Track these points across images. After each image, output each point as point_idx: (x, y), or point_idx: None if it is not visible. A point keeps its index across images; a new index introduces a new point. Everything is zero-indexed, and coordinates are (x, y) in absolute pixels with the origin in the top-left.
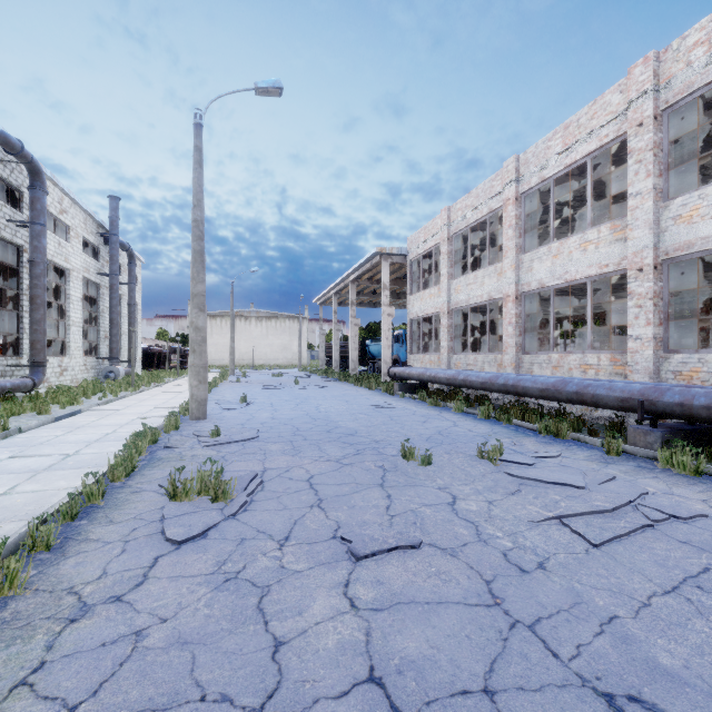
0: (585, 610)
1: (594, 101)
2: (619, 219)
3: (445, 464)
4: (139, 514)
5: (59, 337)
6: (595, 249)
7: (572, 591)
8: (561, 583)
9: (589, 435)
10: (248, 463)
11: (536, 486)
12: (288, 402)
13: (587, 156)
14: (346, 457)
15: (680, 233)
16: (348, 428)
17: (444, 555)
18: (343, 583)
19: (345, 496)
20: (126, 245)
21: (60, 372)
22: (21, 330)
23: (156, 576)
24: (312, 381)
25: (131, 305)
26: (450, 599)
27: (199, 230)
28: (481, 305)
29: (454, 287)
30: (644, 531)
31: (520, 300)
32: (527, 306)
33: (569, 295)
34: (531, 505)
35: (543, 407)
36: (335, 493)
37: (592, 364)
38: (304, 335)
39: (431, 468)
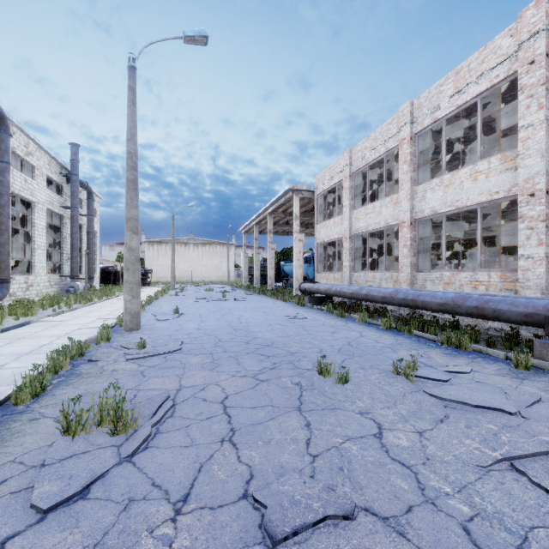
0: None
1: (485, 47)
2: (509, 150)
3: (362, 381)
4: (21, 455)
5: (26, 258)
6: (486, 178)
7: None
8: None
9: (487, 346)
10: (165, 379)
11: (462, 410)
12: (215, 313)
13: (478, 96)
14: (263, 372)
15: None
16: (265, 339)
17: (388, 533)
18: None
19: (260, 425)
20: (85, 183)
21: (26, 287)
22: None
23: None
24: (236, 294)
25: (90, 233)
26: None
27: (133, 161)
28: (376, 231)
29: (355, 216)
30: None
31: (414, 226)
32: (420, 231)
33: (452, 222)
34: (467, 439)
35: (438, 319)
36: (249, 420)
37: (482, 281)
38: (231, 258)
39: (348, 387)
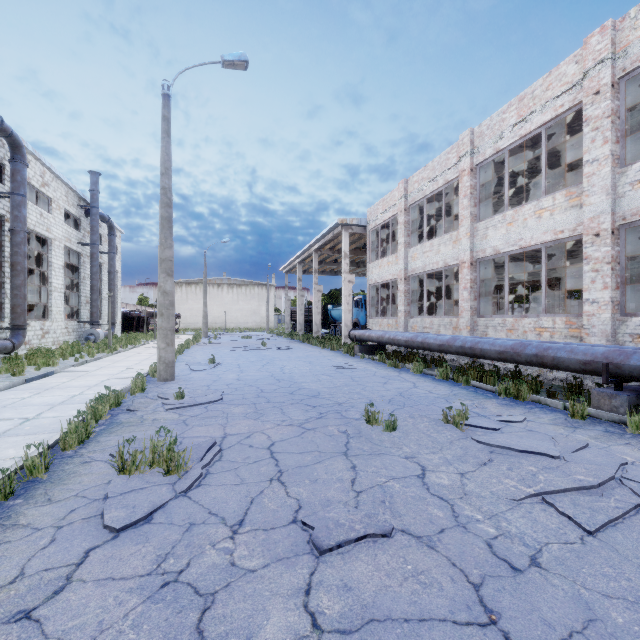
0: (604, 632)
1: (549, 73)
2: (574, 186)
3: (410, 429)
4: (82, 490)
5: (42, 302)
6: (550, 216)
7: (580, 600)
8: (563, 588)
9: (548, 397)
10: (209, 428)
11: (508, 455)
12: (255, 363)
13: (542, 126)
14: (309, 421)
15: (638, 197)
16: (311, 390)
17: (420, 546)
18: (303, 589)
19: (307, 467)
20: (106, 217)
21: (42, 334)
22: (3, 295)
23: (81, 579)
24: (278, 342)
25: (111, 272)
26: (433, 614)
27: (167, 198)
28: (435, 272)
29: (411, 255)
30: (638, 512)
31: (474, 267)
32: (482, 272)
33: (519, 262)
34: (506, 478)
35: (499, 369)
36: (296, 463)
37: (547, 327)
38: (271, 301)
39: (396, 434)
